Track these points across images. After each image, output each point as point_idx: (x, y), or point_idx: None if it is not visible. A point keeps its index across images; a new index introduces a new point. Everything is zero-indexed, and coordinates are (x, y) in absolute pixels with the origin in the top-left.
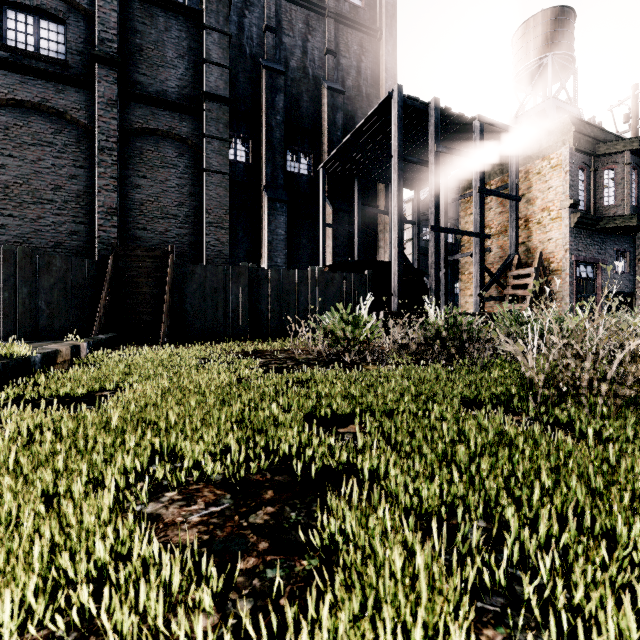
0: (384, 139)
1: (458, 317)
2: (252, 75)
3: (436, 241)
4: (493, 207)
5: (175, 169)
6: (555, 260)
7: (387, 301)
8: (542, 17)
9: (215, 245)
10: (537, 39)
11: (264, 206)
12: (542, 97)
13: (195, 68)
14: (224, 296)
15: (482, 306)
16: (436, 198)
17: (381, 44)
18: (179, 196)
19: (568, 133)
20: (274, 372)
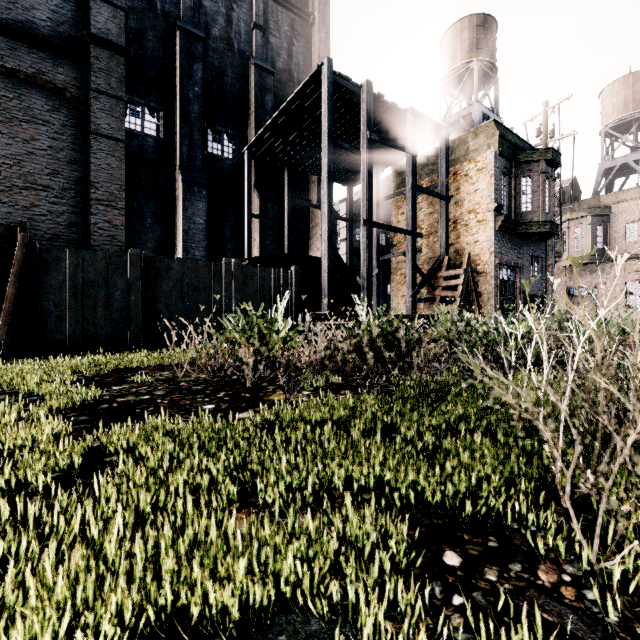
0: (315, 123)
1: (395, 321)
2: (164, 35)
3: (369, 236)
4: (424, 207)
5: (46, 126)
6: (481, 262)
7: (317, 301)
8: (469, 22)
9: (105, 228)
10: (464, 43)
11: (179, 189)
12: (468, 101)
13: (77, 1)
14: (105, 292)
15: (414, 307)
16: (369, 190)
17: (314, 30)
18: (53, 162)
19: (493, 137)
20: (107, 418)
